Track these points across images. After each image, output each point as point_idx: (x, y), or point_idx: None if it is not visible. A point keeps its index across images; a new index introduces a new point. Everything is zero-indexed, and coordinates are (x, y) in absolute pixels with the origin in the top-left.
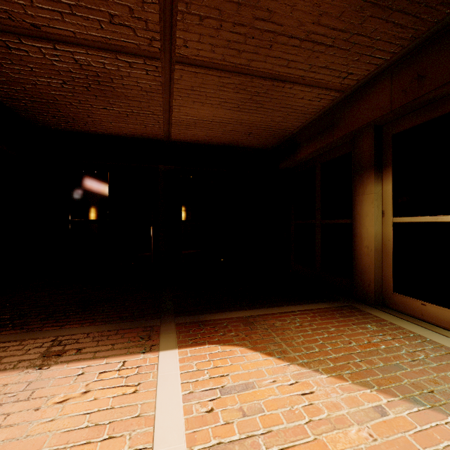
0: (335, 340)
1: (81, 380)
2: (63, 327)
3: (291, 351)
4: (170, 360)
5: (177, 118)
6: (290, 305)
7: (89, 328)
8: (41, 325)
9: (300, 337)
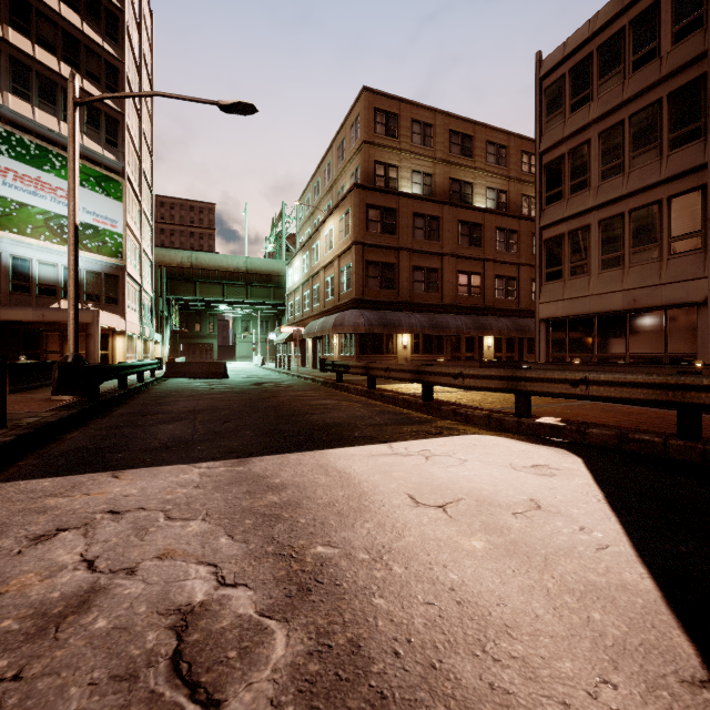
0: None
1: None
2: None
3: None
4: None
5: None
6: None
7: None
8: None
9: None
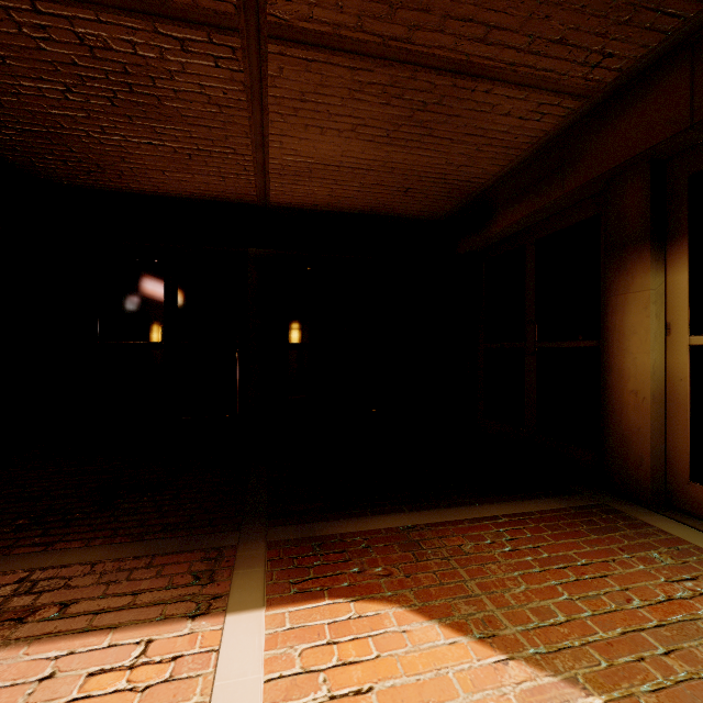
0: (595, 592)
1: (43, 698)
2: (51, 547)
3: (506, 621)
4: (246, 640)
5: (278, 161)
6: (486, 502)
7: (100, 549)
8: (12, 543)
9: (519, 583)
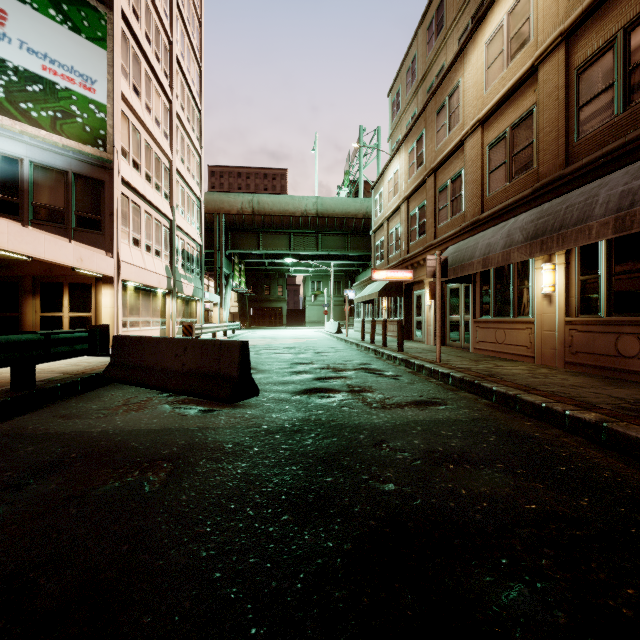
0: None
1: None
2: None
3: None
4: None
5: None
6: None
7: None
8: None
9: None
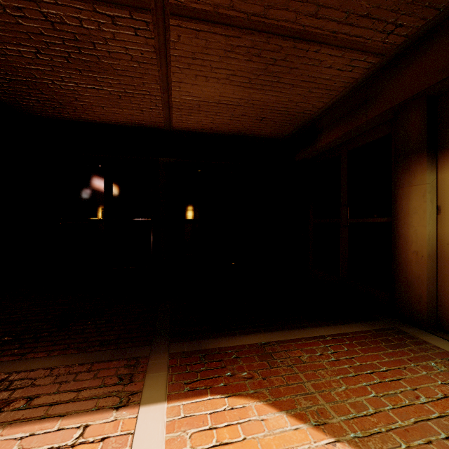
0: (394, 391)
1: None
2: (25, 356)
3: (333, 413)
4: (153, 425)
5: (178, 99)
6: (316, 326)
7: (57, 358)
8: None
9: (341, 384)
